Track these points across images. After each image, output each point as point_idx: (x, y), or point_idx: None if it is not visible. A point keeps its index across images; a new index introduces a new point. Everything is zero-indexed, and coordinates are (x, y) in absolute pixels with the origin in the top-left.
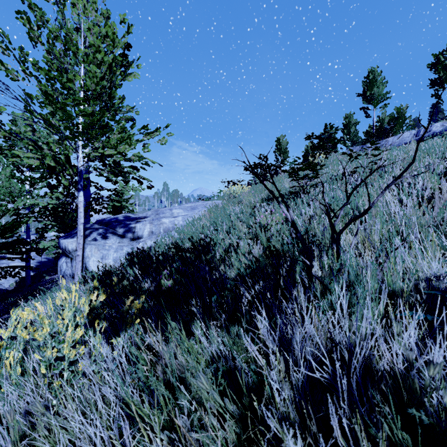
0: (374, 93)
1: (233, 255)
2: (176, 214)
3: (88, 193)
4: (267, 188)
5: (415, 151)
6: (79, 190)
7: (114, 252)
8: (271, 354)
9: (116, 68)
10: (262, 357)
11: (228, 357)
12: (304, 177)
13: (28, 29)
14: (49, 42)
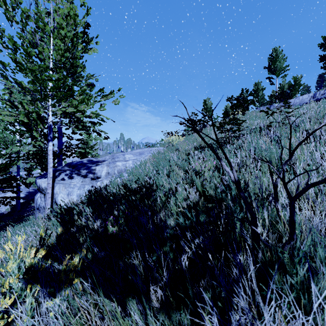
0: (276, 66)
1: (172, 201)
2: (127, 158)
3: (61, 142)
4: (208, 144)
5: None
6: (49, 141)
7: (78, 189)
8: None
9: (76, 42)
10: None
11: None
12: (230, 130)
13: (5, 10)
14: (23, 21)
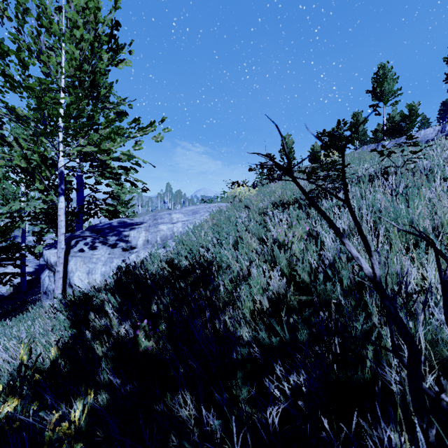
0: (384, 89)
1: (244, 293)
2: (175, 219)
3: (81, 196)
4: (316, 205)
5: None
6: (60, 194)
7: (103, 265)
8: None
9: (98, 47)
10: None
11: None
12: (326, 178)
13: None
14: (18, 16)
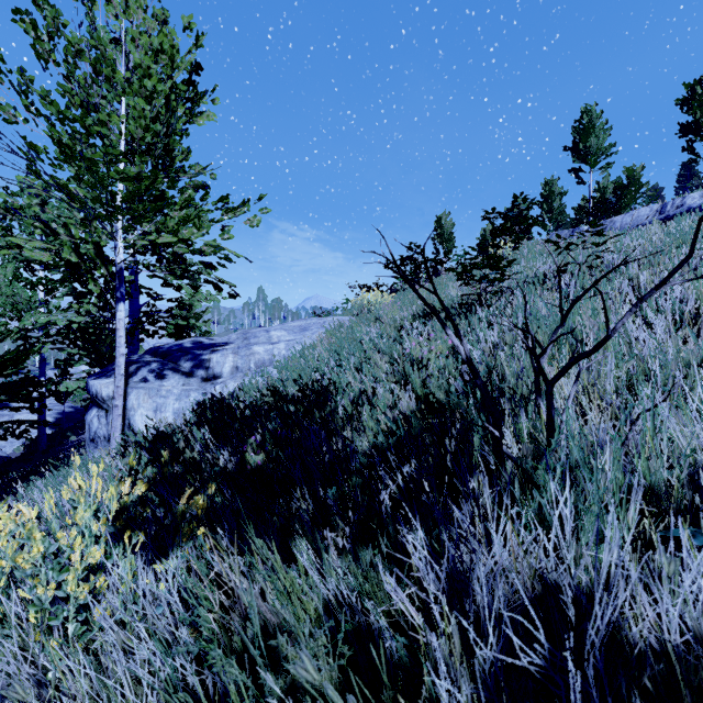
0: (590, 145)
1: (366, 411)
2: (276, 338)
3: (136, 305)
4: (424, 300)
5: (695, 237)
6: (119, 300)
7: (176, 400)
8: (433, 604)
9: (176, 103)
10: (416, 606)
11: (355, 607)
12: (483, 279)
13: (34, 39)
14: (69, 60)
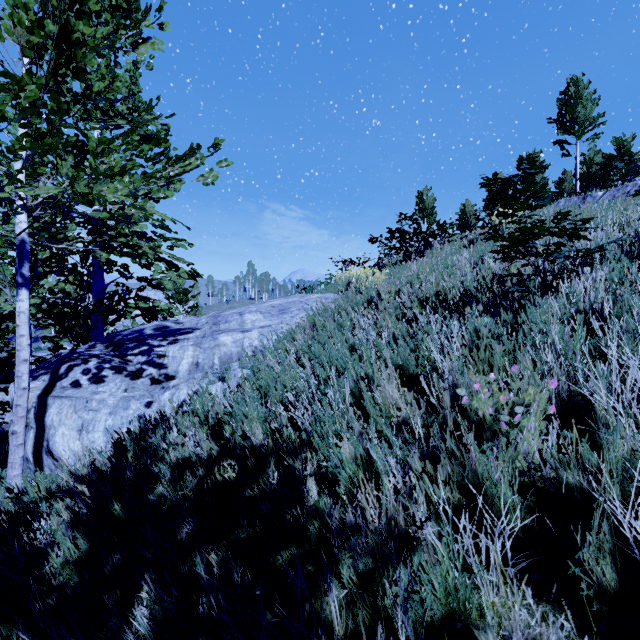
0: (577, 116)
1: None
2: (249, 323)
3: (100, 285)
4: None
5: None
6: (19, 286)
7: (109, 415)
8: None
9: None
10: None
11: None
12: (546, 252)
13: None
14: None
